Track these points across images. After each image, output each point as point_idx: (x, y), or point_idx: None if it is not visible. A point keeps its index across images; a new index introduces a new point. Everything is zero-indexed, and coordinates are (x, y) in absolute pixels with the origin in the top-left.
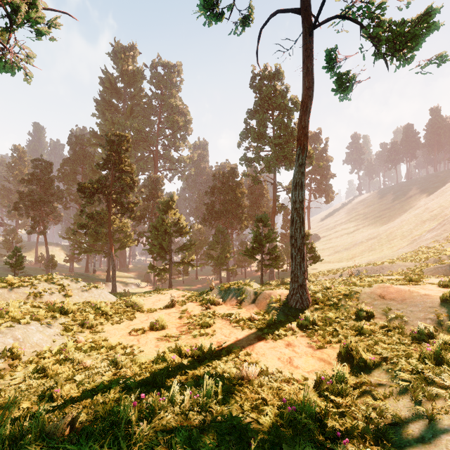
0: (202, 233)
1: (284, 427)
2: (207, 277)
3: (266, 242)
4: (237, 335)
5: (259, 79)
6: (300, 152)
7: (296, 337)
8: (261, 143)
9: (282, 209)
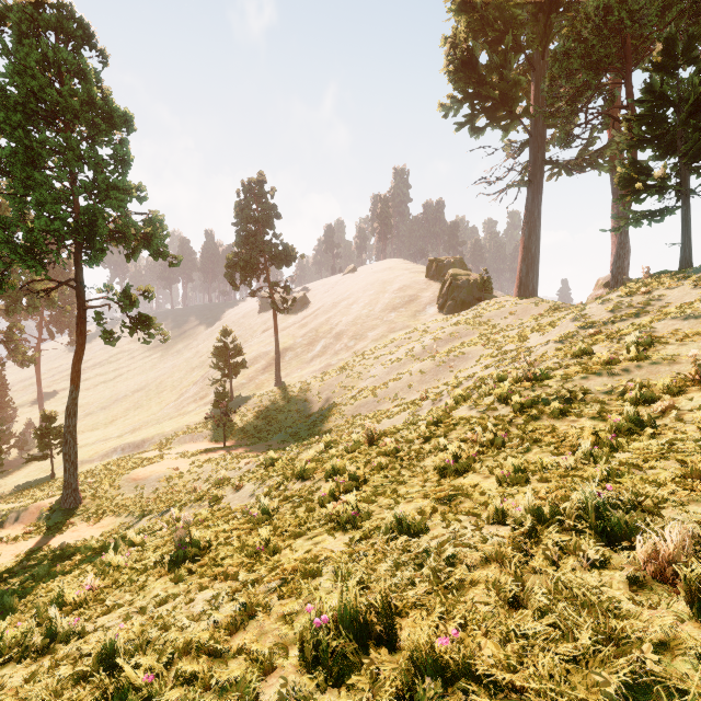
0: None
1: None
2: None
3: None
4: (25, 545)
5: None
6: (74, 389)
7: (77, 525)
8: None
9: None
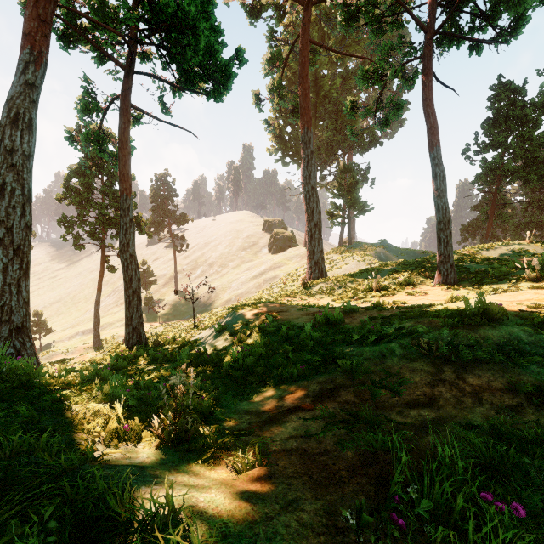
0: None
1: None
2: None
3: None
4: None
5: None
6: (100, 293)
7: None
8: None
9: None
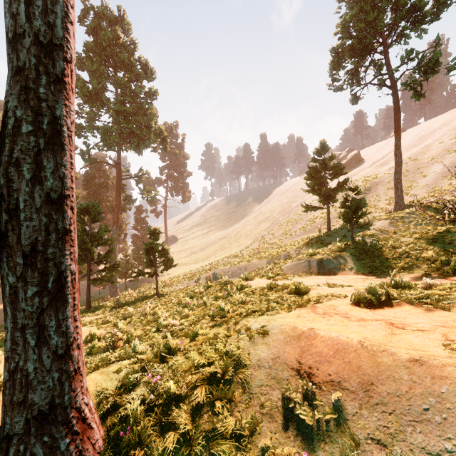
0: None
1: None
2: None
3: (94, 244)
4: None
5: (93, 14)
6: None
7: None
8: (96, 107)
9: (130, 202)
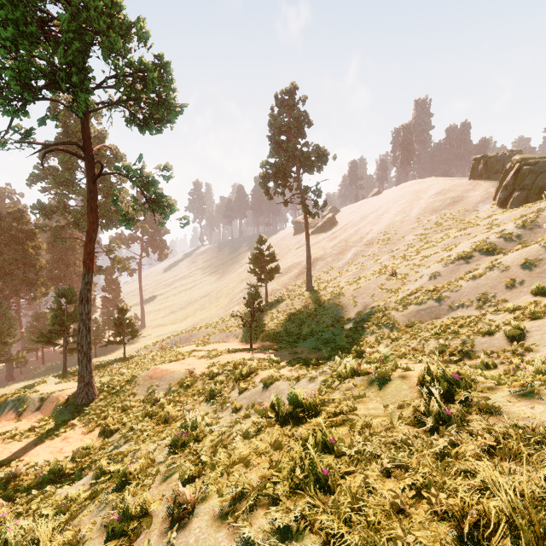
0: None
1: (36, 485)
2: None
3: (71, 322)
4: (11, 449)
5: (65, 109)
6: (86, 273)
7: (74, 430)
8: (67, 190)
9: (100, 272)
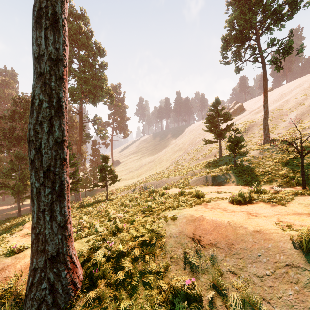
0: (0, 160)
1: None
2: (7, 206)
3: None
4: None
5: None
6: None
7: None
8: None
9: (88, 138)
